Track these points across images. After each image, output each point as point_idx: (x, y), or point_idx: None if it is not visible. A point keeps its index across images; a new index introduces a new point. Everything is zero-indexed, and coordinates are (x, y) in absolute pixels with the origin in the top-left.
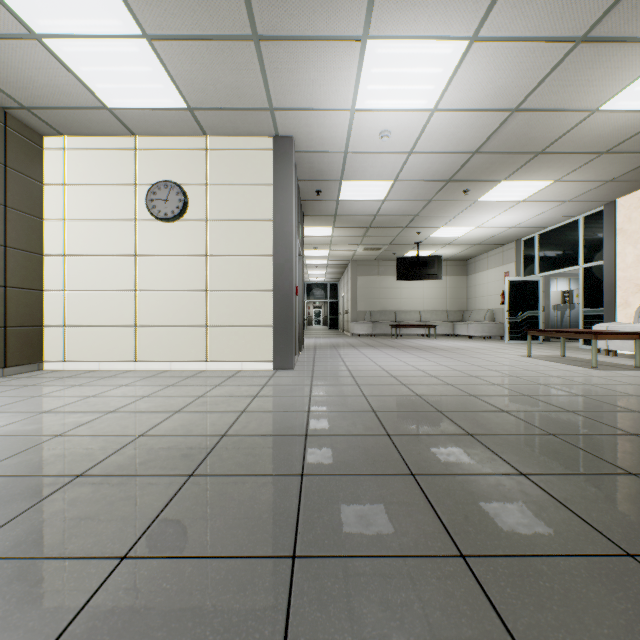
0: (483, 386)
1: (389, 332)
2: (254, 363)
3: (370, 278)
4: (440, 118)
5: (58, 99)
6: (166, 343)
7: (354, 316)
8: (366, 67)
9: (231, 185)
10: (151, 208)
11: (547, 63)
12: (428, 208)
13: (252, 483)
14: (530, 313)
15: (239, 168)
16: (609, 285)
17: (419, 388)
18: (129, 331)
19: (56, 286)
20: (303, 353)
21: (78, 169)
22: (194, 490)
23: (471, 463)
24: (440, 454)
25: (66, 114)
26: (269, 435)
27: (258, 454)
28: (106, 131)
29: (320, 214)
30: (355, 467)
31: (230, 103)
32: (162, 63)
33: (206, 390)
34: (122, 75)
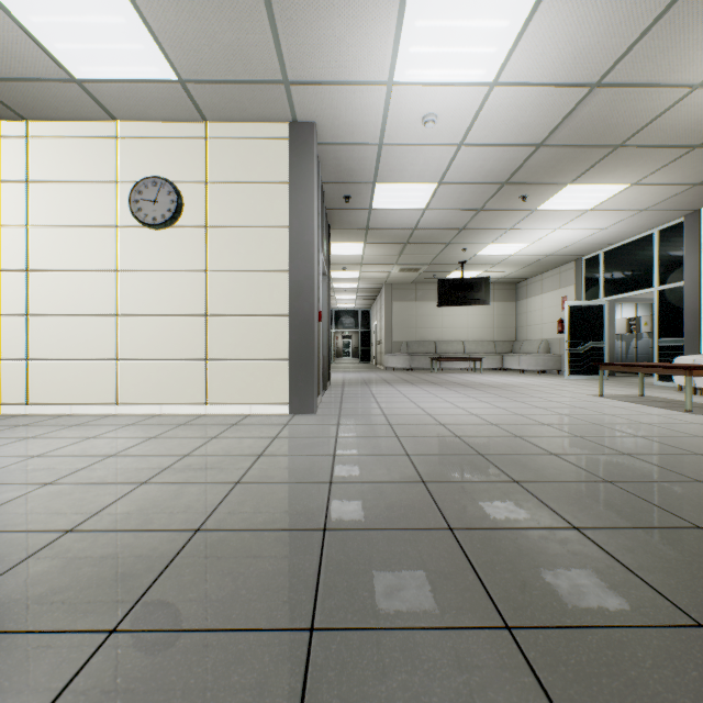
0: (561, 439)
1: (428, 365)
2: (266, 406)
3: (407, 304)
4: (500, 96)
5: (9, 66)
6: (155, 381)
7: (388, 347)
8: (409, 18)
9: (237, 183)
10: (136, 211)
11: (647, 13)
12: (477, 219)
13: (217, 655)
14: (593, 344)
15: (247, 161)
16: (692, 310)
17: (478, 442)
18: (109, 366)
19: (16, 309)
20: (329, 391)
21: (44, 162)
22: (102, 678)
23: (600, 596)
24: (542, 573)
25: (23, 88)
26: (267, 530)
27: (243, 574)
28: (78, 113)
29: (349, 226)
30: (404, 607)
31: (232, 73)
32: (138, 11)
33: (196, 445)
34: (87, 29)
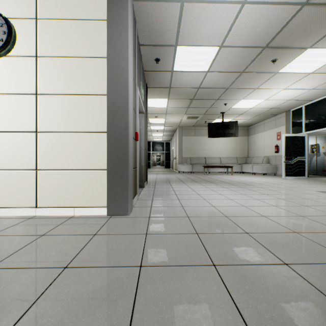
0: None
1: (202, 170)
2: (87, 208)
3: (190, 137)
4: None
5: None
6: None
7: (180, 160)
8: None
9: (62, 19)
10: None
11: None
12: (238, 80)
13: None
14: (299, 158)
15: (71, 1)
16: None
17: None
18: None
19: None
20: (145, 189)
21: None
22: None
23: None
24: None
25: None
26: None
27: None
28: None
29: (159, 86)
30: None
31: None
32: None
33: None
34: None
